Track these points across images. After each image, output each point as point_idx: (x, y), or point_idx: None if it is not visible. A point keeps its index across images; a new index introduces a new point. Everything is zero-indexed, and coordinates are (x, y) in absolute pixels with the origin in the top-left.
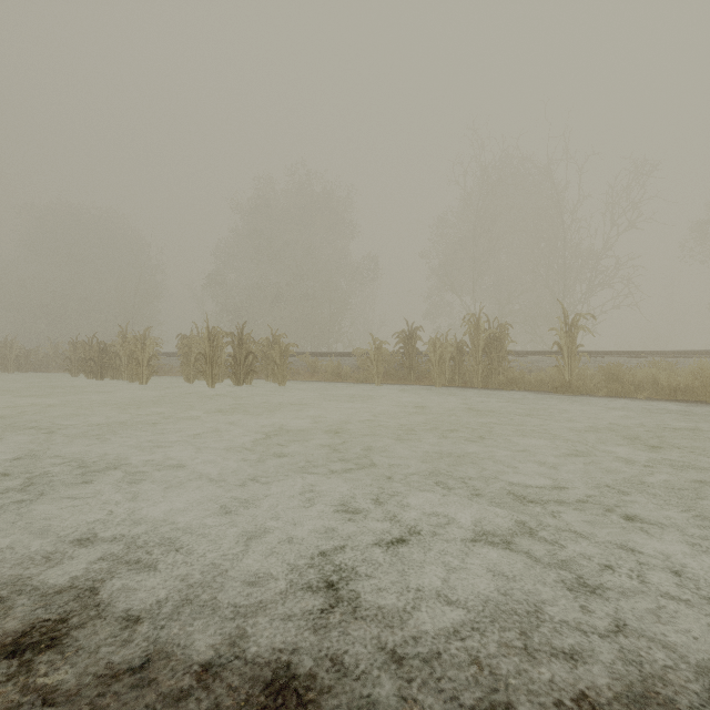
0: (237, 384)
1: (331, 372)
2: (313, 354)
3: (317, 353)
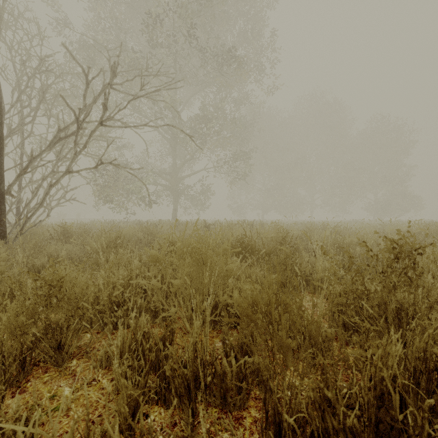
0: None
1: None
2: None
3: None
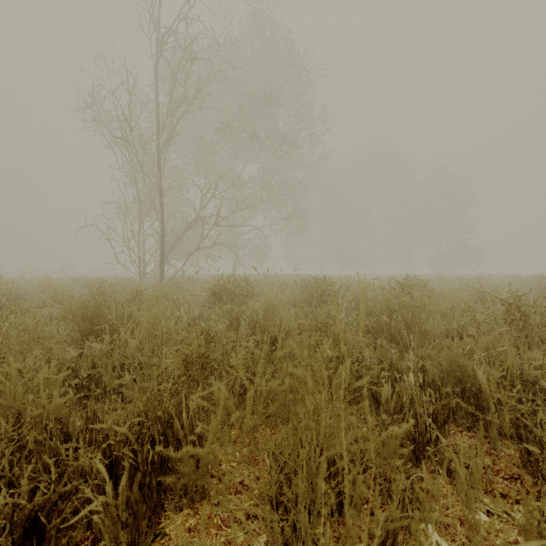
0: None
1: None
2: None
3: None
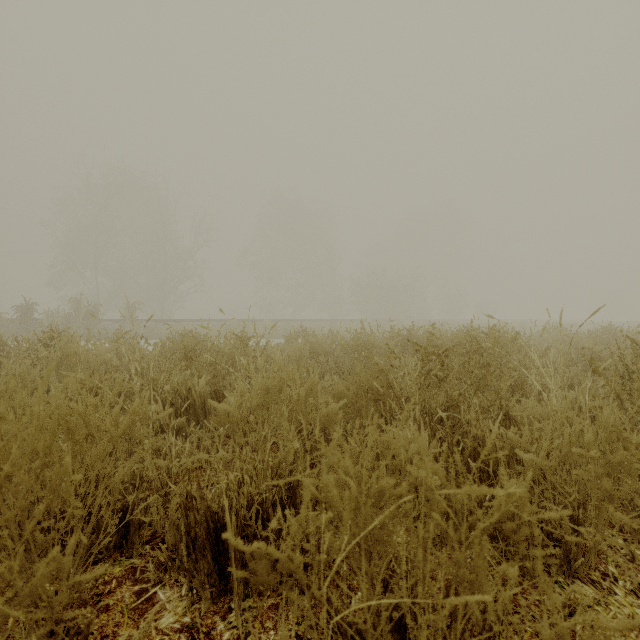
0: None
1: None
2: None
3: None
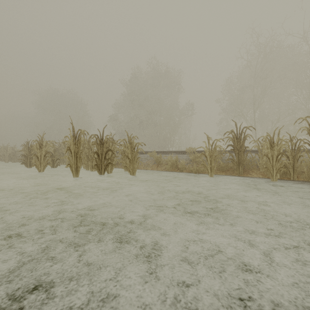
0: (99, 174)
1: (170, 164)
2: (158, 152)
3: (161, 152)
